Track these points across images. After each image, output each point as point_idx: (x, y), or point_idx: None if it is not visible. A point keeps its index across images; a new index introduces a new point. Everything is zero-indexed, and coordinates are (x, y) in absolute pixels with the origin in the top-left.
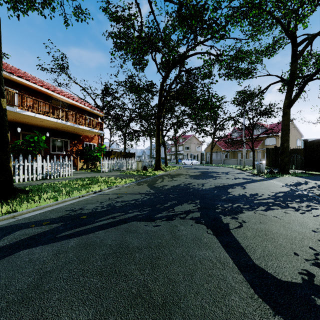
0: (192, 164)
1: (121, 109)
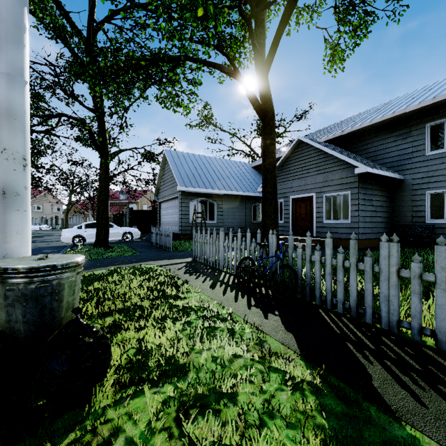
0: (41, 230)
1: None
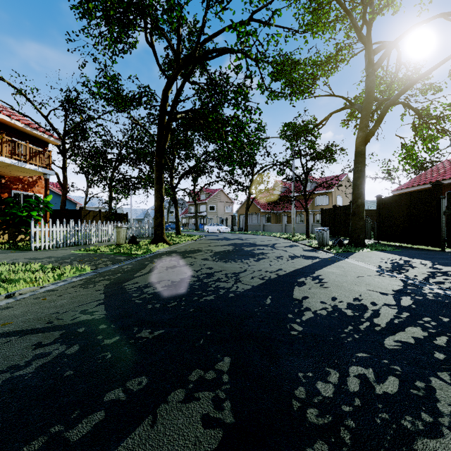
0: (219, 232)
1: (107, 143)
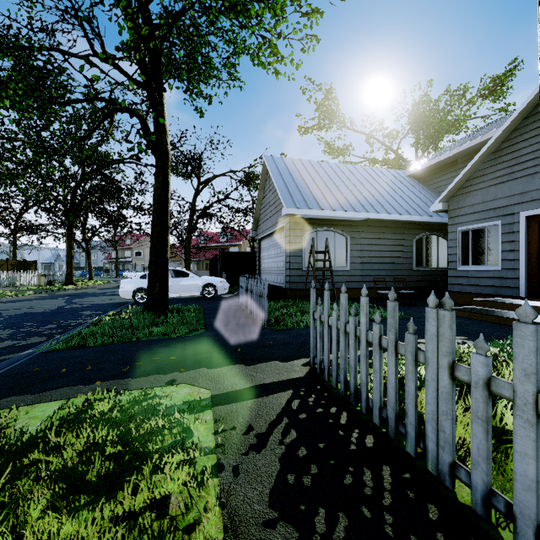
0: None
1: None
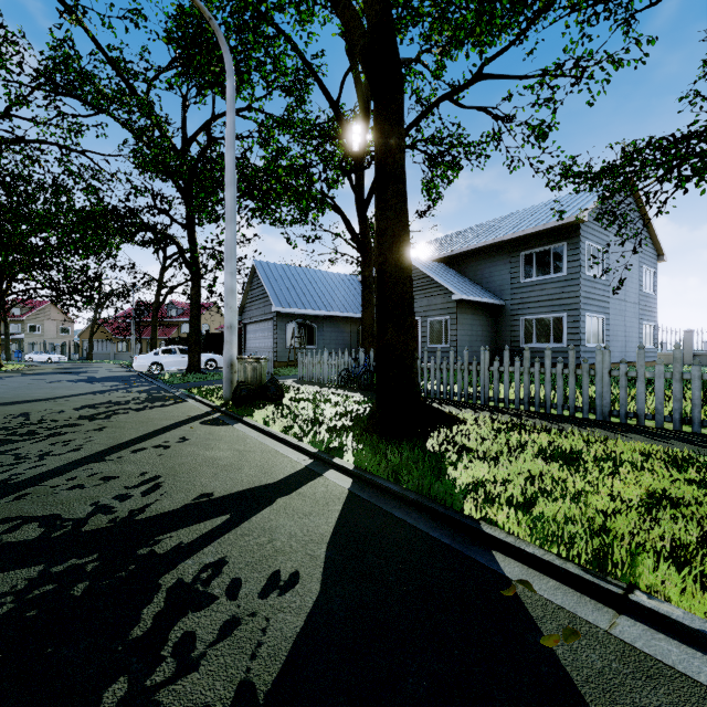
0: (52, 362)
1: None
